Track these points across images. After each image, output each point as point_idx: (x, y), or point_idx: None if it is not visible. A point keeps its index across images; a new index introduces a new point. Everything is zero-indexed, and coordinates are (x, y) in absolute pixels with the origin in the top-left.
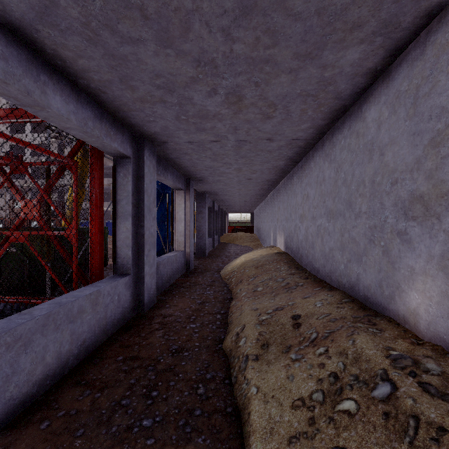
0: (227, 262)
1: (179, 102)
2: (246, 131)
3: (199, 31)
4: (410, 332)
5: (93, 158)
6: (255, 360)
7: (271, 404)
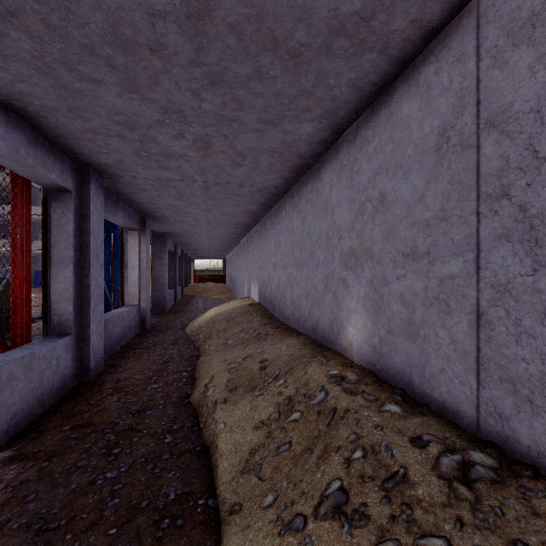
0: (194, 318)
1: (141, 139)
2: (216, 174)
3: (168, 87)
4: (348, 359)
5: (17, 188)
6: (224, 403)
7: (237, 432)
